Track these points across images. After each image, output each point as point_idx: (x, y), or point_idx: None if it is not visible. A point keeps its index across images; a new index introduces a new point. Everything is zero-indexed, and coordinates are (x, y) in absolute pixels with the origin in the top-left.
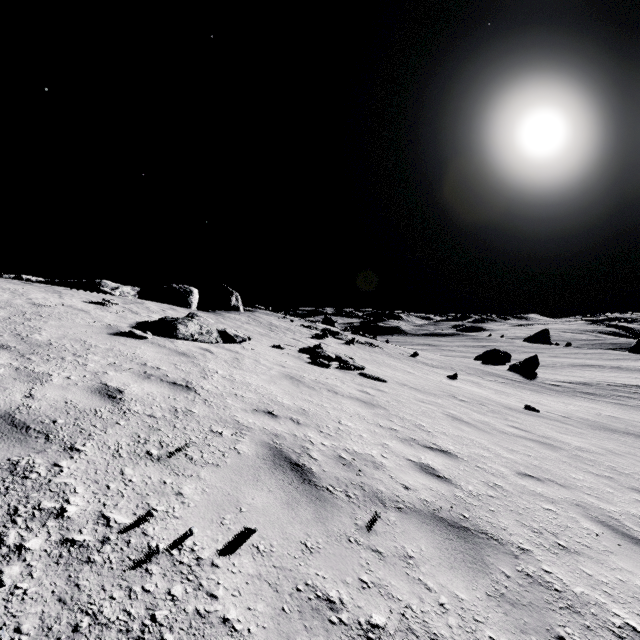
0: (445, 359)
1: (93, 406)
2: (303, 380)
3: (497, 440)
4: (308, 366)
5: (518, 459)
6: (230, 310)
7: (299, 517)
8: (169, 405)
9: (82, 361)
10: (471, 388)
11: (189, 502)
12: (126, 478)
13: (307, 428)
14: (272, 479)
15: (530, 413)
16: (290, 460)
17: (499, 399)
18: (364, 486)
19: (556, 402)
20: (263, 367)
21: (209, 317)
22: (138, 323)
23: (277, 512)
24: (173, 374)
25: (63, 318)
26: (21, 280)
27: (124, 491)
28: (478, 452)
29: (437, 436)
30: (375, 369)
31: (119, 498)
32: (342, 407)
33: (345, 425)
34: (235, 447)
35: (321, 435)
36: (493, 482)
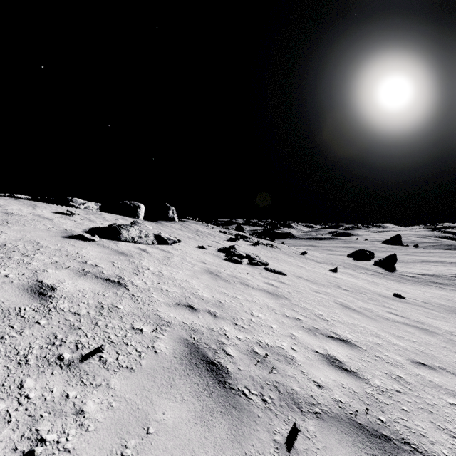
0: (326, 256)
1: (19, 304)
2: (220, 274)
3: (383, 326)
4: (224, 262)
5: (407, 346)
6: (168, 220)
7: (213, 436)
8: (96, 301)
9: (27, 260)
10: (349, 279)
11: (89, 424)
12: (22, 393)
13: (223, 321)
14: (186, 383)
15: (399, 300)
16: (206, 358)
17: (372, 288)
18: (279, 386)
19: (415, 290)
20: (188, 264)
21: (151, 225)
22: (91, 228)
23: (189, 430)
24: (108, 271)
25: (27, 224)
26: (13, 197)
27: (13, 413)
28: (372, 340)
29: (335, 325)
30: (276, 264)
31: (3, 425)
32: (253, 298)
33: (256, 316)
34: (153, 345)
35: (236, 328)
36: (395, 374)
